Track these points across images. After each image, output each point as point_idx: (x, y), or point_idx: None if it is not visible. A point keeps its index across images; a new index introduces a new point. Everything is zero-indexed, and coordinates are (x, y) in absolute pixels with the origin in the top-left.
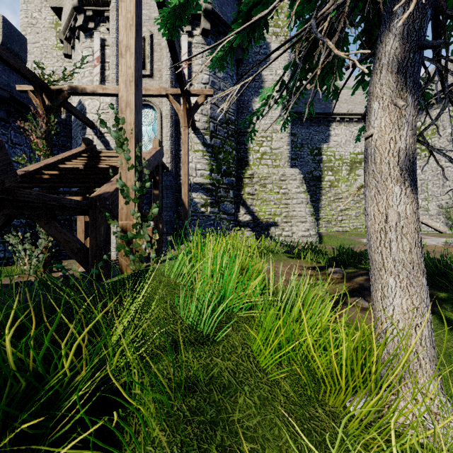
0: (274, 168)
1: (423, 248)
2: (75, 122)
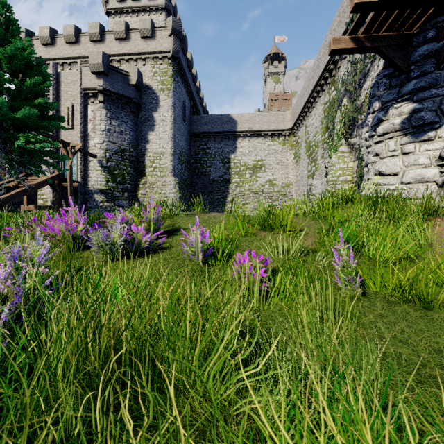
0: (162, 177)
1: None
2: None
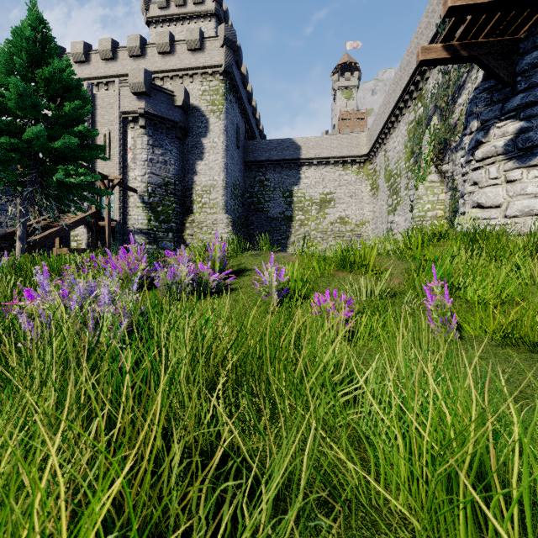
0: (212, 214)
1: None
2: None
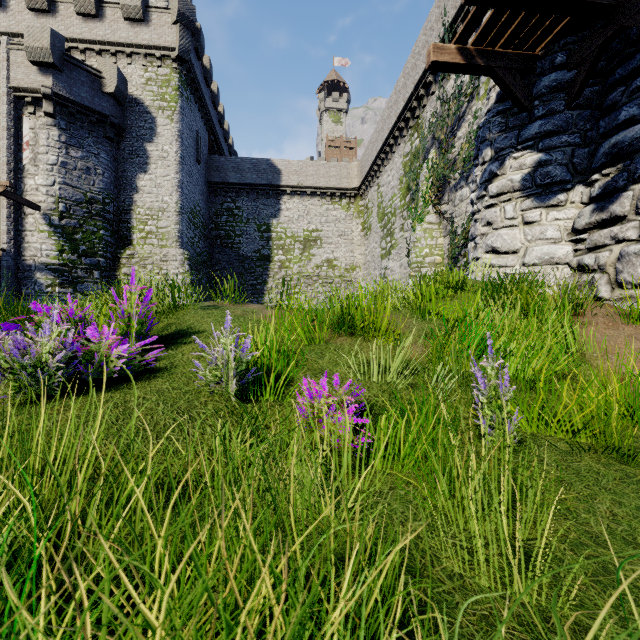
0: (161, 248)
1: None
2: None
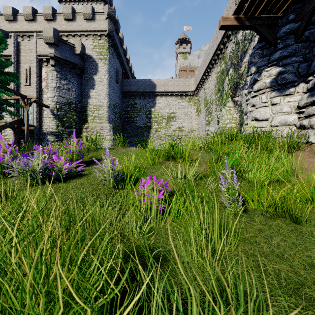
0: (100, 123)
1: None
2: None
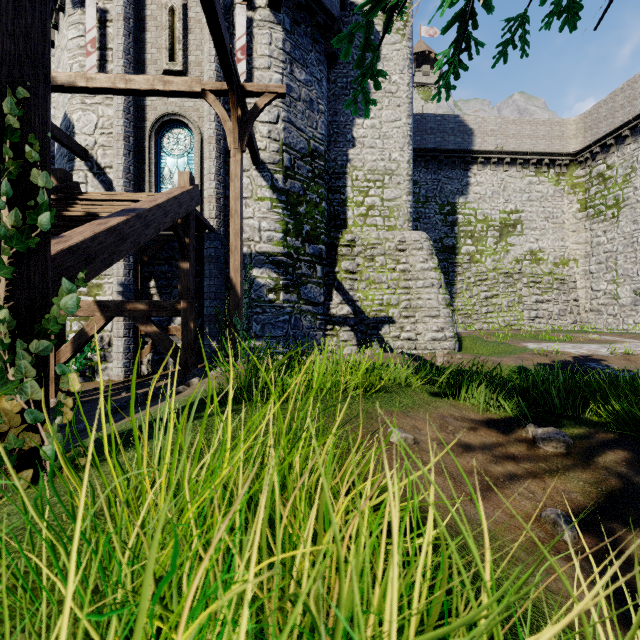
0: (388, 230)
1: (630, 359)
2: (59, 150)
